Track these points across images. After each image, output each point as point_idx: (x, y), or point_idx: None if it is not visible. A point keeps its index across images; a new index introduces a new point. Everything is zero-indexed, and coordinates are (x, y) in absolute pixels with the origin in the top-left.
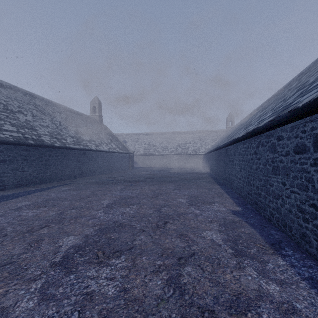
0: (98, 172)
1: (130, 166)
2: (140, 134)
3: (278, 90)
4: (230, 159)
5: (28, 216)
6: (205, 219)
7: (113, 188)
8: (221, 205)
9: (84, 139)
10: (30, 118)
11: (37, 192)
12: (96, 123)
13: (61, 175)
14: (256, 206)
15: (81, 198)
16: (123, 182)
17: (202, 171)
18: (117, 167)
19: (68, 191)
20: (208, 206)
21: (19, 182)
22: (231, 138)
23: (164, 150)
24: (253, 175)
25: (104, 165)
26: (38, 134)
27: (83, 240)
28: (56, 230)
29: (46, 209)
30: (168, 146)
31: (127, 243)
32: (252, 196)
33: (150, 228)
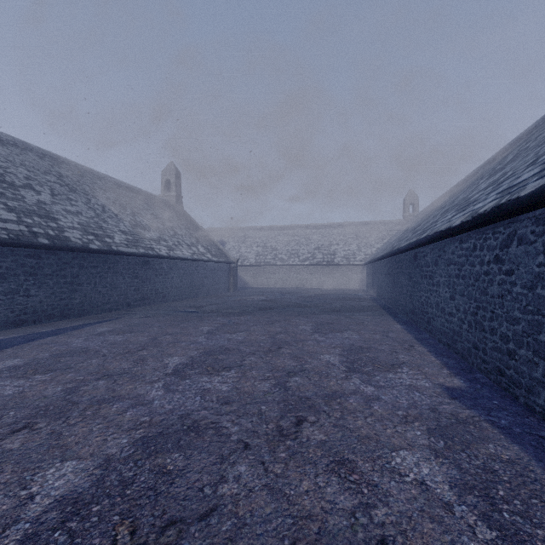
0: (173, 296)
1: (231, 286)
2: (250, 230)
3: (511, 142)
4: (425, 274)
5: (1, 396)
6: (390, 411)
7: (194, 329)
8: (418, 373)
9: (147, 237)
10: (46, 198)
11: (47, 337)
12: (171, 210)
13: (103, 302)
14: (499, 378)
15: (127, 351)
16: (216, 315)
17: (361, 295)
18: (207, 288)
19: (107, 334)
20: (390, 374)
21: (20, 317)
22: (427, 231)
23: (292, 257)
24: (491, 308)
25: (184, 283)
26: (59, 228)
27: (93, 477)
28: (43, 439)
29: (47, 379)
30: (299, 250)
31: (203, 490)
32: (487, 353)
33: (263, 437)
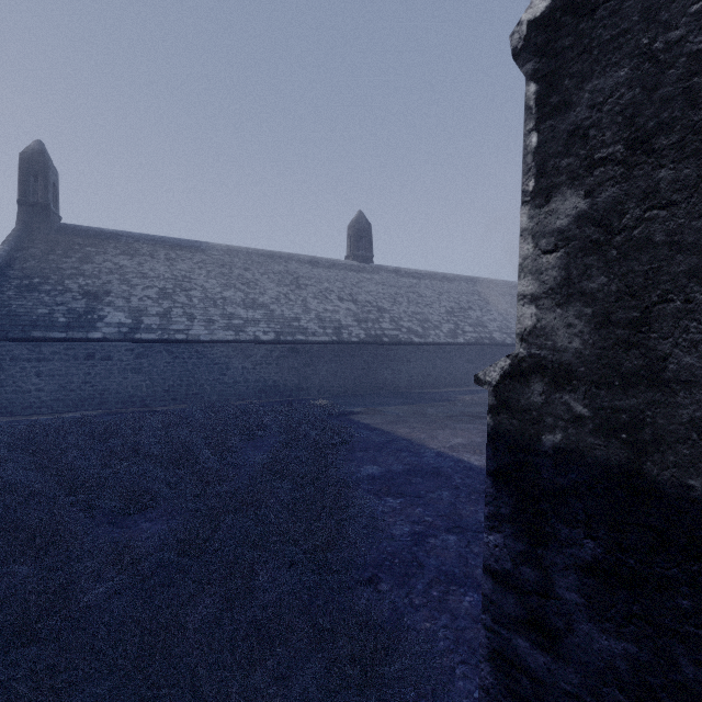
0: None
1: None
2: None
3: None
4: None
5: None
6: None
7: None
8: None
9: None
10: (478, 313)
11: None
12: None
13: None
14: None
15: None
16: None
17: None
18: None
19: None
20: None
21: None
22: None
23: None
24: None
25: None
26: (489, 332)
27: None
28: None
29: None
30: None
31: None
32: None
33: None
